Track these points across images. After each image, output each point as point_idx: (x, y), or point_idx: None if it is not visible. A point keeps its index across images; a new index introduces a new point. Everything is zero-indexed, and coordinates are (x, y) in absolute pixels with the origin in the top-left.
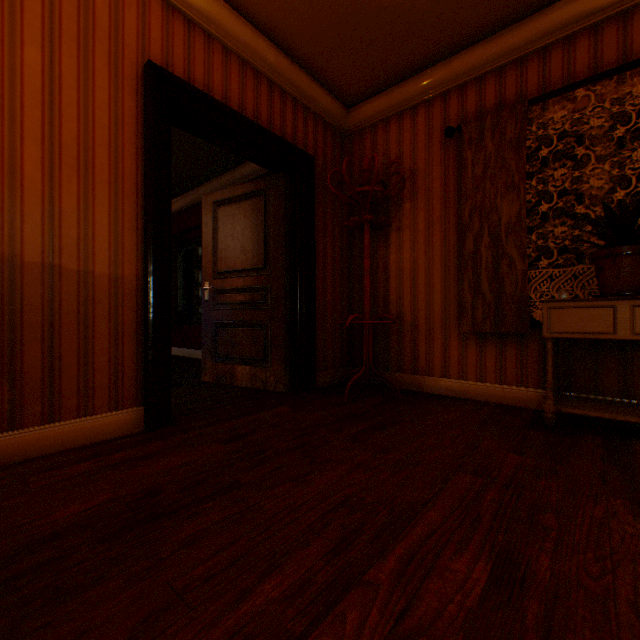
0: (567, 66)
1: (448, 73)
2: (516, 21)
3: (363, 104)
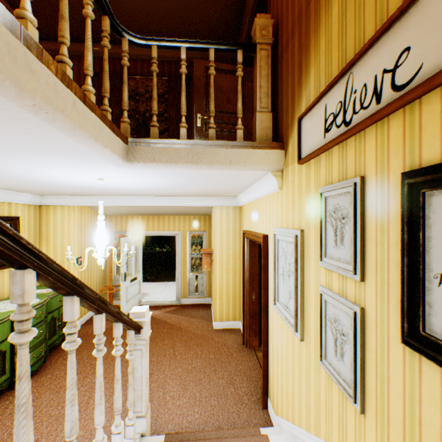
0: (136, 69)
1: (95, 50)
2: (119, 44)
3: (51, 42)
